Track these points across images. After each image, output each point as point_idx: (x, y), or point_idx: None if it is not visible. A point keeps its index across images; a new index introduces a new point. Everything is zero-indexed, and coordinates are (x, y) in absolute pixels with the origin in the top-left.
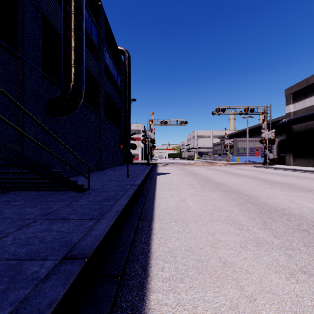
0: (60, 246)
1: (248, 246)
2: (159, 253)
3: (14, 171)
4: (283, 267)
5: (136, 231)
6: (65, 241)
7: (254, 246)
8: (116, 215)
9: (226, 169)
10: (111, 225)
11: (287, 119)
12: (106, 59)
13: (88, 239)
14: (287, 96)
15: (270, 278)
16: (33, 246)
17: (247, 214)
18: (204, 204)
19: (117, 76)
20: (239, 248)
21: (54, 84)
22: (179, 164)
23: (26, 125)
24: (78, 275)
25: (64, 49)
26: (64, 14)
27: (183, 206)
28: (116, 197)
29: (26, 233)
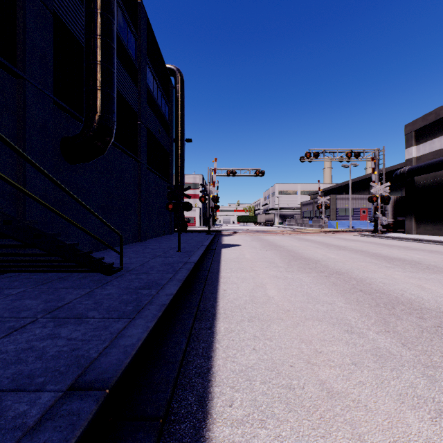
0: (67, 364)
1: (364, 362)
2: (226, 375)
3: (7, 244)
4: (424, 400)
5: (190, 336)
6: (76, 356)
7: (373, 361)
8: (159, 312)
9: (320, 238)
10: (151, 329)
11: (407, 168)
12: (149, 81)
13: (113, 352)
14: (407, 135)
15: (406, 420)
16: (25, 365)
17: (357, 308)
18: (292, 292)
19: (165, 107)
20: (351, 365)
21: (71, 115)
22: (254, 232)
23: (29, 176)
24: (92, 421)
25: (85, 65)
26: (86, 14)
27: (260, 295)
28: (161, 283)
29: (18, 342)
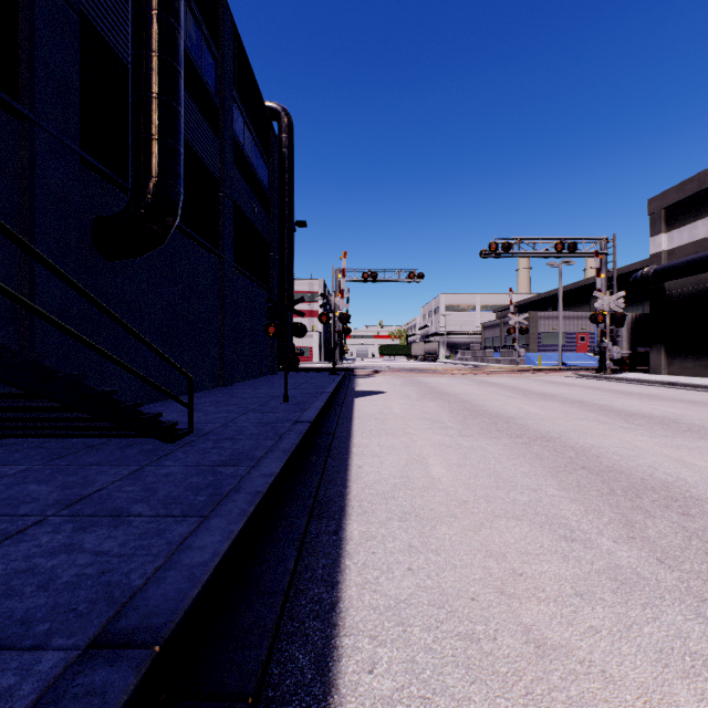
0: (91, 599)
1: (596, 592)
2: (362, 615)
3: None
4: (704, 660)
5: (303, 546)
6: (107, 583)
7: (611, 590)
8: (250, 505)
9: (513, 381)
10: (237, 535)
11: (653, 268)
12: (238, 128)
13: (169, 578)
14: (653, 215)
15: (675, 699)
16: (18, 601)
17: (578, 498)
18: (470, 470)
19: (264, 169)
20: (574, 598)
21: (110, 181)
22: (406, 371)
23: (39, 279)
24: (127, 706)
25: (133, 99)
26: (134, 16)
27: (419, 475)
28: (255, 455)
29: (10, 558)
